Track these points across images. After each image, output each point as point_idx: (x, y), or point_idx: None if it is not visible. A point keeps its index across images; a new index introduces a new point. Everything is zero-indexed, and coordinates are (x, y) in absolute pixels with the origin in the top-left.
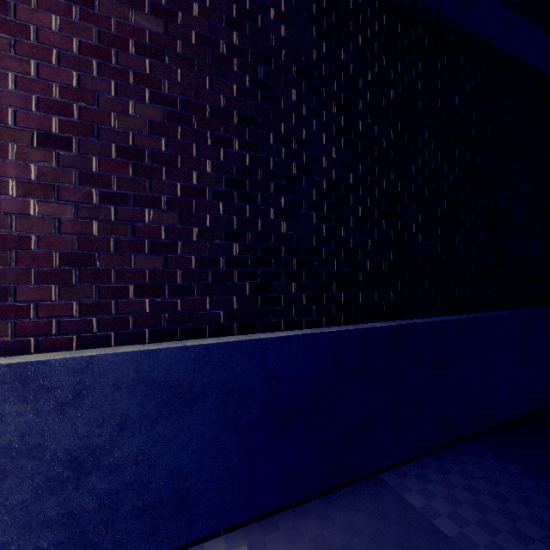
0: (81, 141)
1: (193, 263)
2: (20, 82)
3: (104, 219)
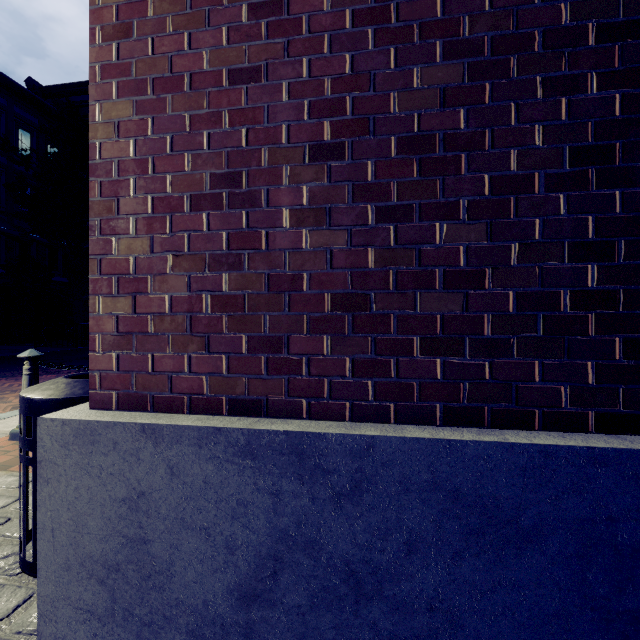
0: (354, 143)
1: (510, 302)
2: (292, 89)
3: (381, 245)
